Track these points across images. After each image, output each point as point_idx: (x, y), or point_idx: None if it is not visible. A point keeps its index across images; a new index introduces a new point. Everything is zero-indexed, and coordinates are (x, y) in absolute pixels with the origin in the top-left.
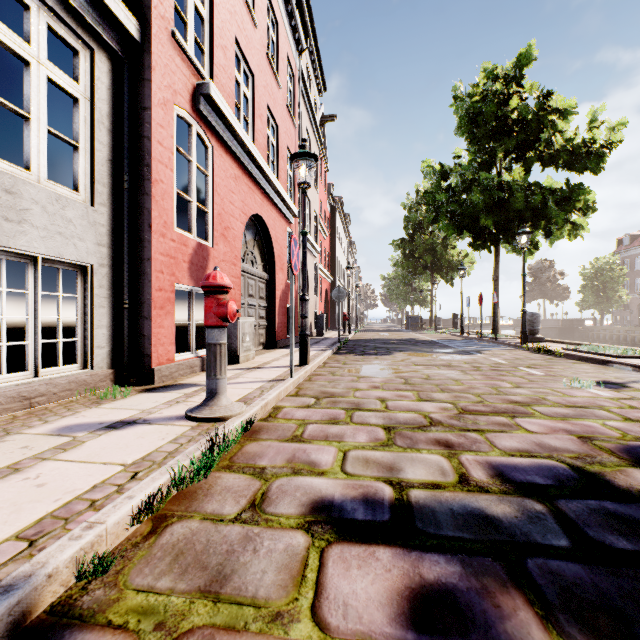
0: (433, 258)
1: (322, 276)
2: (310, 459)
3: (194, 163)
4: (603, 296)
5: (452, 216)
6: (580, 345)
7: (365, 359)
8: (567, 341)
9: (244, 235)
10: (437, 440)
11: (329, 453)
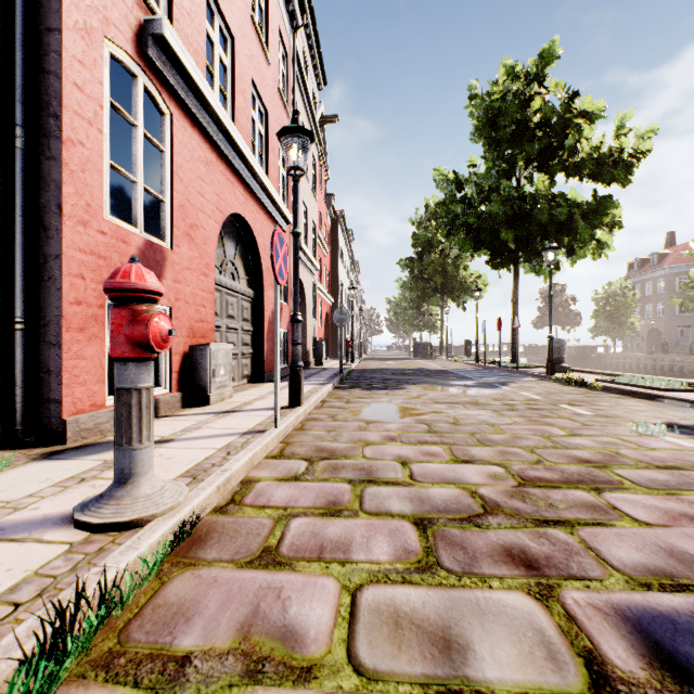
0: (444, 279)
1: (322, 297)
2: (286, 620)
3: (141, 130)
4: (616, 322)
5: (469, 230)
6: (611, 375)
7: (373, 395)
8: (596, 371)
9: (221, 240)
10: (507, 550)
11: (324, 598)
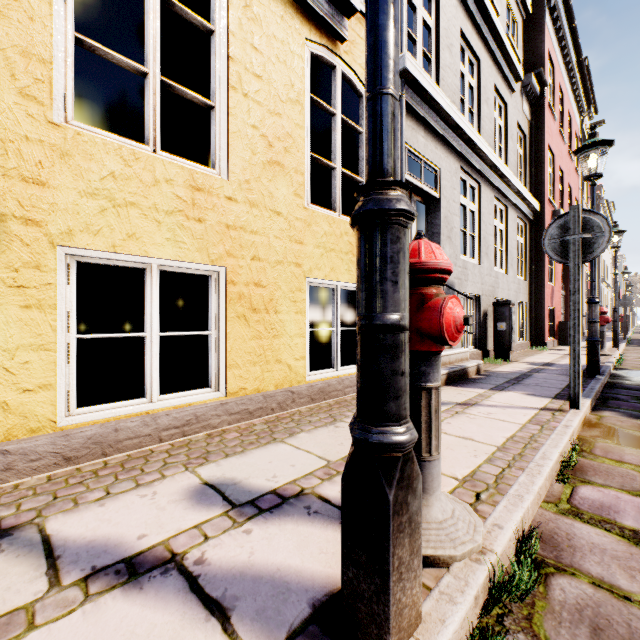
0: None
1: None
2: None
3: None
4: None
5: None
6: None
7: None
8: None
9: None
10: None
11: None
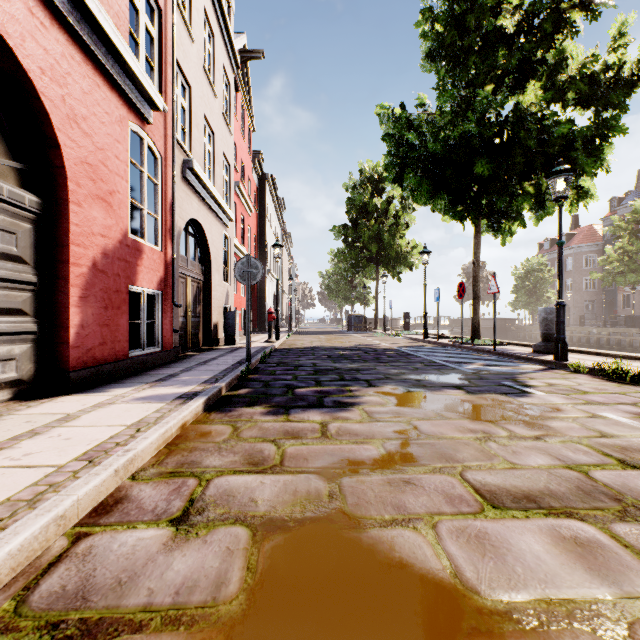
0: (379, 248)
1: None
2: None
3: None
4: (534, 296)
5: (427, 165)
6: None
7: (289, 443)
8: (608, 352)
9: None
10: None
11: None
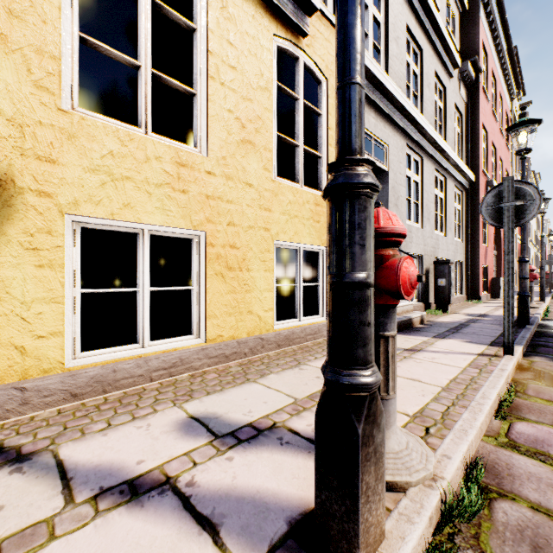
0: None
1: None
2: None
3: None
4: None
5: None
6: None
7: None
8: None
9: None
10: None
11: None
